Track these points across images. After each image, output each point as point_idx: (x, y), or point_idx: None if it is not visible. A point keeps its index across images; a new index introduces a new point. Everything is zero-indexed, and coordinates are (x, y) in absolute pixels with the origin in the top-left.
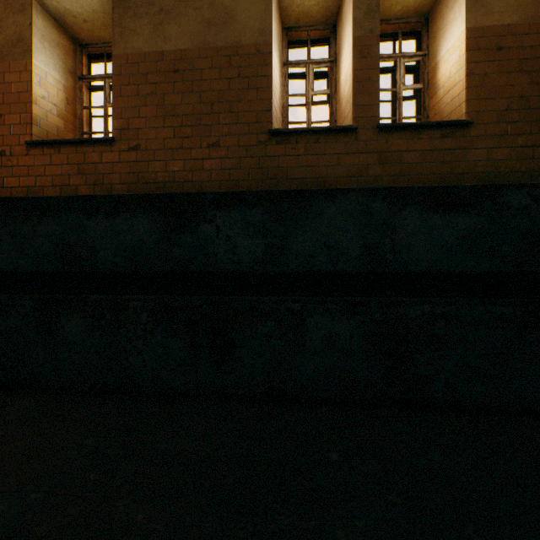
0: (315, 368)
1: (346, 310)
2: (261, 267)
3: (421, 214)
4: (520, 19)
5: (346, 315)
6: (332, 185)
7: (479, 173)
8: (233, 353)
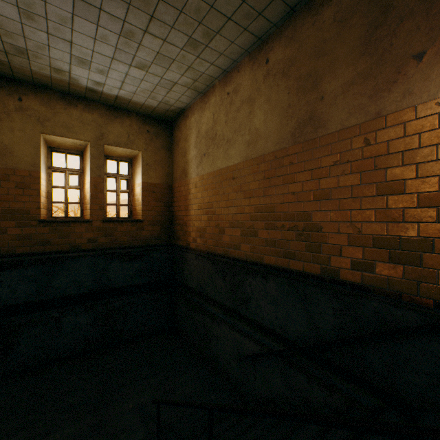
0: (68, 341)
1: (85, 310)
2: (34, 298)
3: (120, 263)
4: (161, 182)
5: (85, 312)
6: (79, 247)
7: (147, 240)
8: (14, 349)
